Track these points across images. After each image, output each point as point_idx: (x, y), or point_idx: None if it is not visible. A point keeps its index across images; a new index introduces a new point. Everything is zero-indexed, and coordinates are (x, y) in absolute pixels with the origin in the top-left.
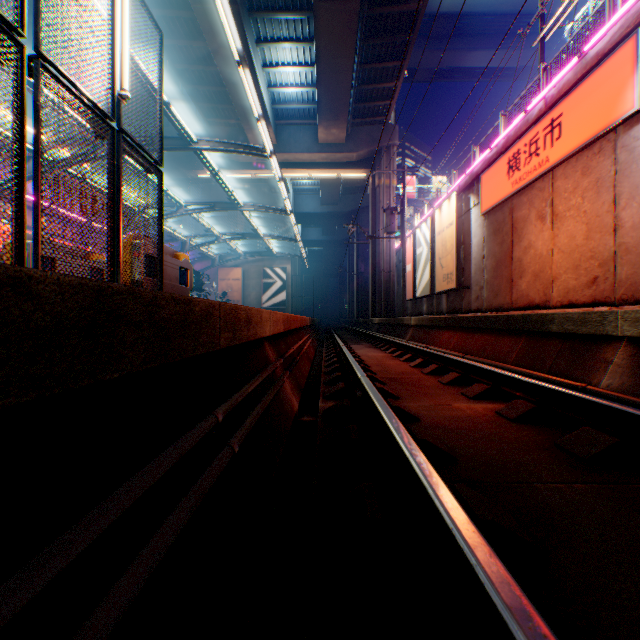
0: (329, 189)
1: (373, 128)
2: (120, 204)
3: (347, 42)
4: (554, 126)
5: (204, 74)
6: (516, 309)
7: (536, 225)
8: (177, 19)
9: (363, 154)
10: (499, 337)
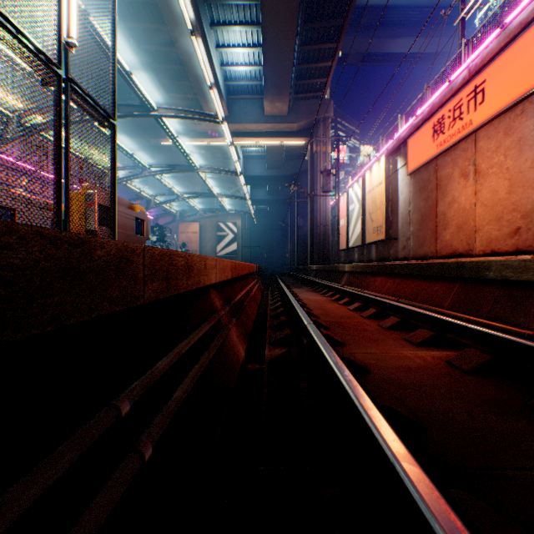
0: (273, 155)
1: (311, 102)
2: (67, 152)
3: (289, 24)
4: (477, 92)
5: (165, 54)
6: (440, 257)
7: (459, 182)
8: (141, 4)
9: (303, 125)
10: (432, 283)
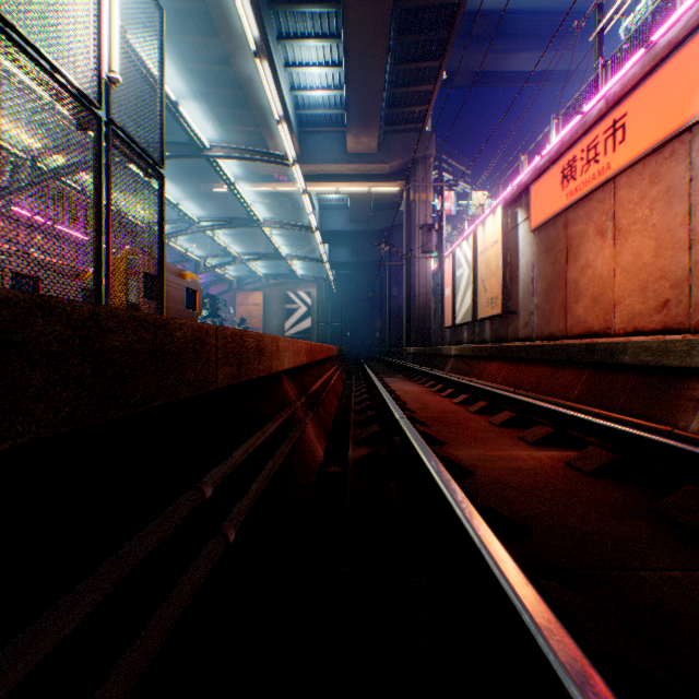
0: (359, 205)
1: (408, 136)
2: (109, 210)
3: (379, 38)
4: (617, 128)
5: (219, 75)
6: (571, 337)
7: (595, 242)
8: (189, 12)
9: (396, 165)
10: (557, 369)
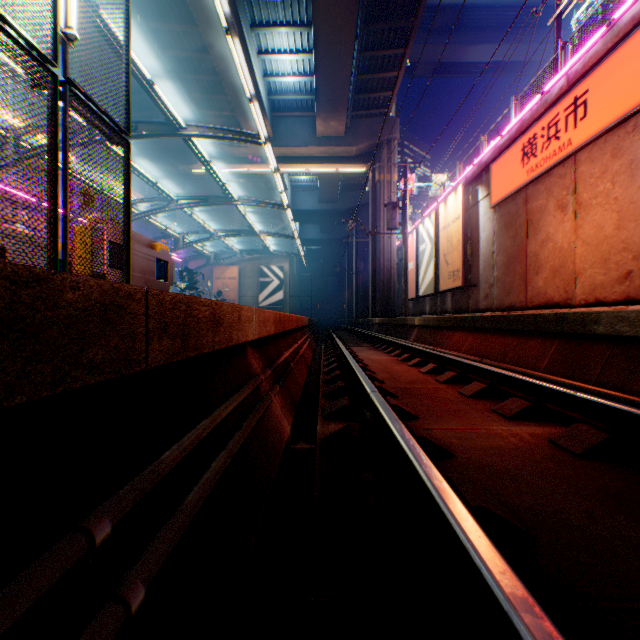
0: (327, 185)
1: (373, 121)
2: (66, 173)
3: (347, 25)
4: (578, 105)
5: (197, 62)
6: (531, 308)
7: (555, 216)
8: (167, 1)
9: (363, 148)
10: (524, 339)
